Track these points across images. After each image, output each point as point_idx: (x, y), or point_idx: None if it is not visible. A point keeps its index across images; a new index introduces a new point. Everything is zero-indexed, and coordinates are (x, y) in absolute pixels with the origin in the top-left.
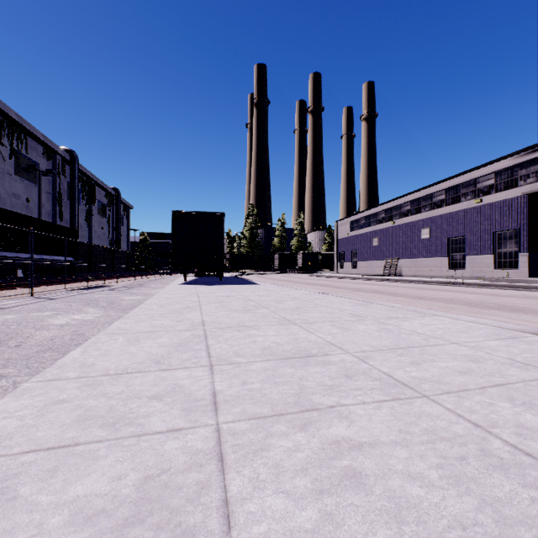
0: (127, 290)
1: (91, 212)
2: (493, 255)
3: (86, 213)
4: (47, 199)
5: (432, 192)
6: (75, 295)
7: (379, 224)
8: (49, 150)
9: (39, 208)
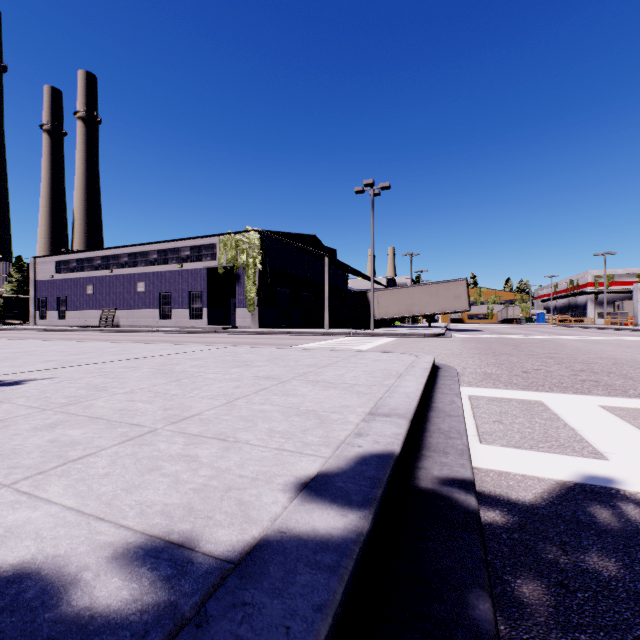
0: None
1: None
2: (189, 309)
3: None
4: None
5: (148, 250)
6: None
7: (95, 271)
8: None
9: None
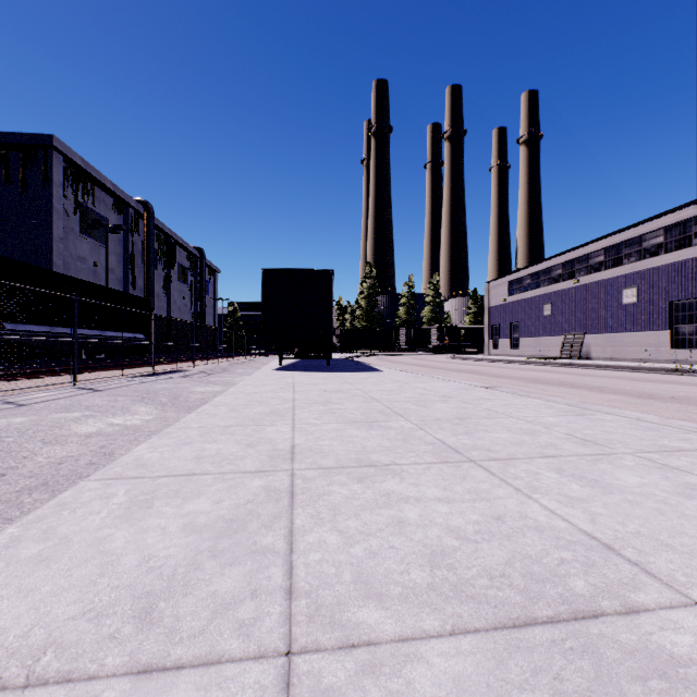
0: (205, 377)
1: (169, 278)
2: None
3: (164, 279)
4: (118, 263)
5: (641, 234)
6: (131, 385)
7: (553, 285)
8: (120, 202)
9: (107, 273)
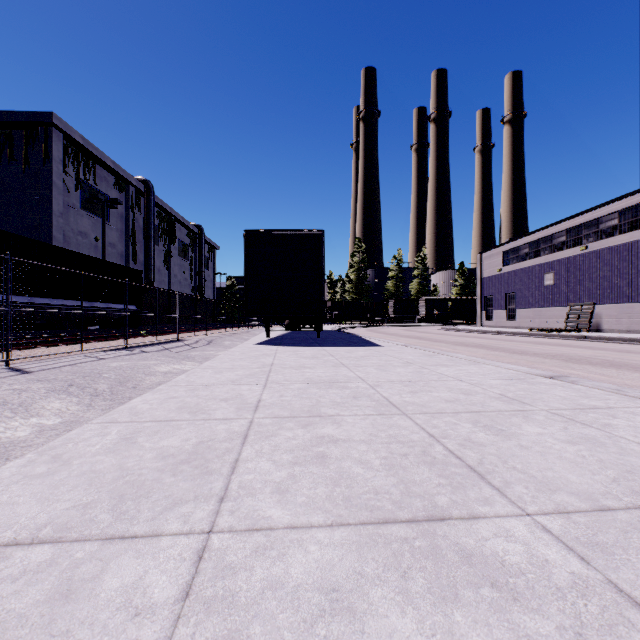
0: (185, 351)
1: (170, 253)
2: None
3: (164, 254)
4: (119, 238)
5: None
6: (80, 363)
7: (556, 253)
8: (121, 180)
9: (104, 246)
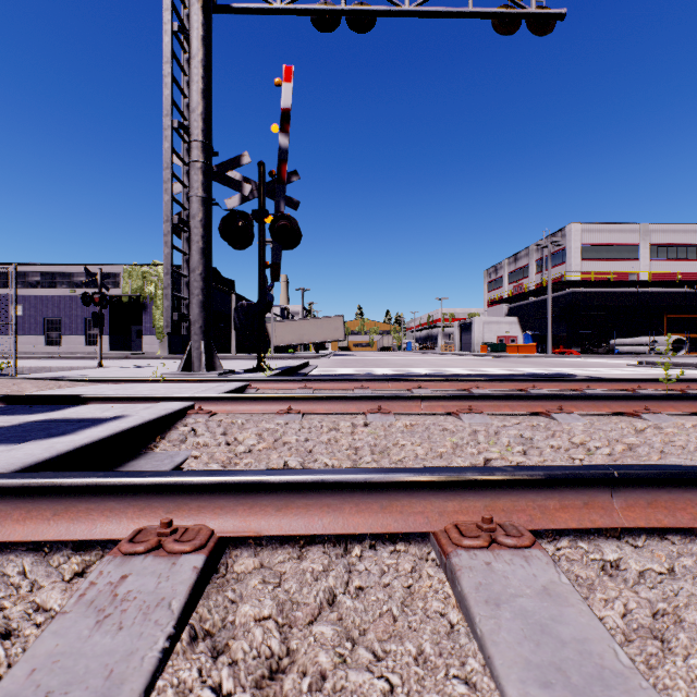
0: None
1: None
2: (85, 335)
3: None
4: None
5: (27, 271)
6: None
7: None
8: None
9: None
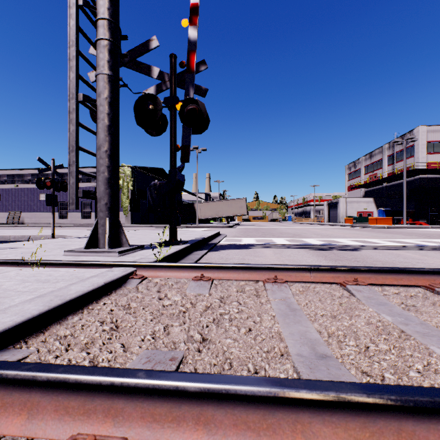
0: None
1: None
2: (81, 212)
3: None
4: None
5: (48, 173)
6: None
7: (2, 185)
8: None
9: None
